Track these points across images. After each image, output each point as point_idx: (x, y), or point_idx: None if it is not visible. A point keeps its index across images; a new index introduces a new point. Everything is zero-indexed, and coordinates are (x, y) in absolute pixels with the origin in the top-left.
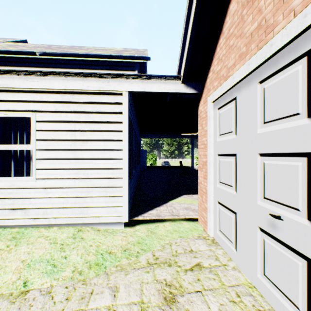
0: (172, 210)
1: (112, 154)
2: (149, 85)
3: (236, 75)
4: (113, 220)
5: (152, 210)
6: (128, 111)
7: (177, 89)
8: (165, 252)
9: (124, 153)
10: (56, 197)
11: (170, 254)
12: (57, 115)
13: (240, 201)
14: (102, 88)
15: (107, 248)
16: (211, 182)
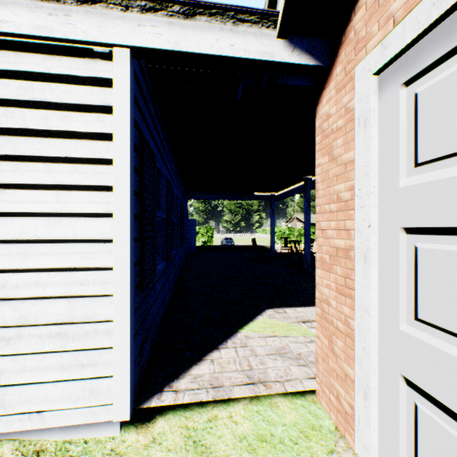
0: (249, 360)
1: (82, 228)
2: (190, 33)
3: None
4: (85, 419)
5: (200, 362)
6: (130, 105)
7: (267, 51)
8: None
9: (117, 225)
10: None
11: None
12: None
13: None
14: (47, 30)
15: None
16: (373, 311)
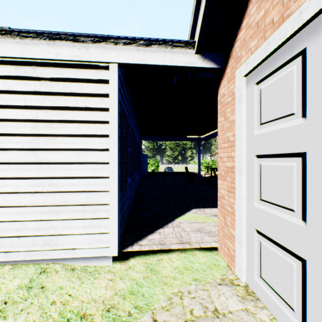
0: (181, 233)
1: (94, 156)
2: (148, 54)
3: (311, 2)
4: (95, 254)
5: (153, 233)
6: (118, 92)
7: (189, 61)
8: (174, 315)
9: (111, 155)
10: (7, 220)
11: (182, 320)
12: (9, 98)
13: (319, 241)
14: (78, 57)
15: (79, 306)
16: (243, 198)
